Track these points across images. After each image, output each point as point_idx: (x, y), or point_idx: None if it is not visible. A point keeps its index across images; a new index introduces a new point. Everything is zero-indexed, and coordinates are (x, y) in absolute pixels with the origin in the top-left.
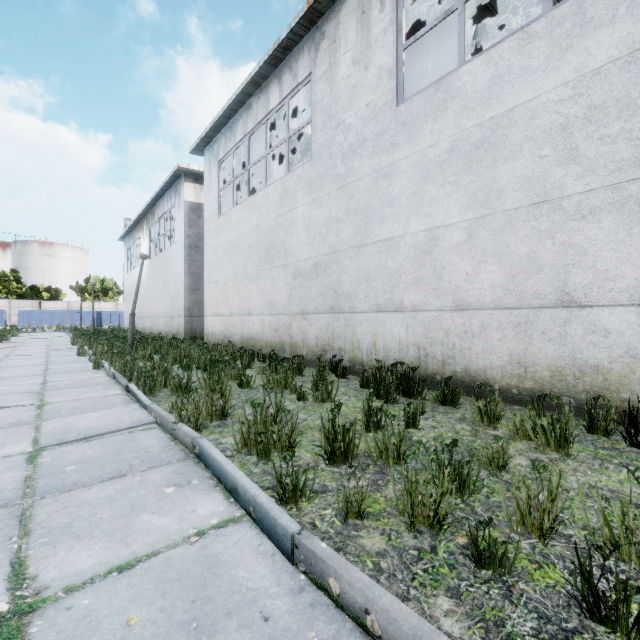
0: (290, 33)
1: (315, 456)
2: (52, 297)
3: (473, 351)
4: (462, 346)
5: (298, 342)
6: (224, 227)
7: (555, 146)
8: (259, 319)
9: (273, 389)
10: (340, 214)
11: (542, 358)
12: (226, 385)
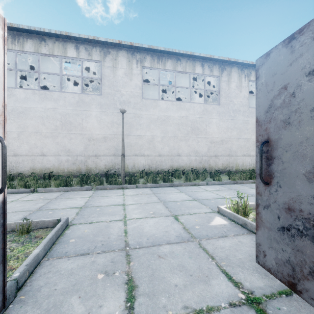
0: None
1: None
2: None
3: (20, 167)
4: (16, 166)
5: None
6: None
7: (40, 120)
8: None
9: None
10: None
11: (38, 167)
12: None
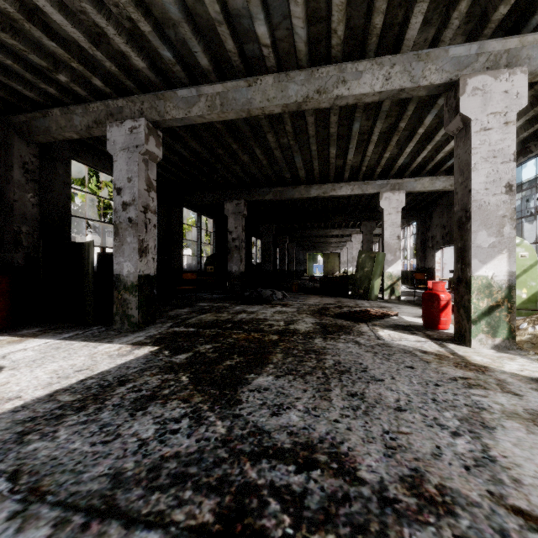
0: (535, 178)
1: None
2: None
3: None
4: None
5: None
6: None
7: None
8: None
9: None
10: None
11: None
12: None
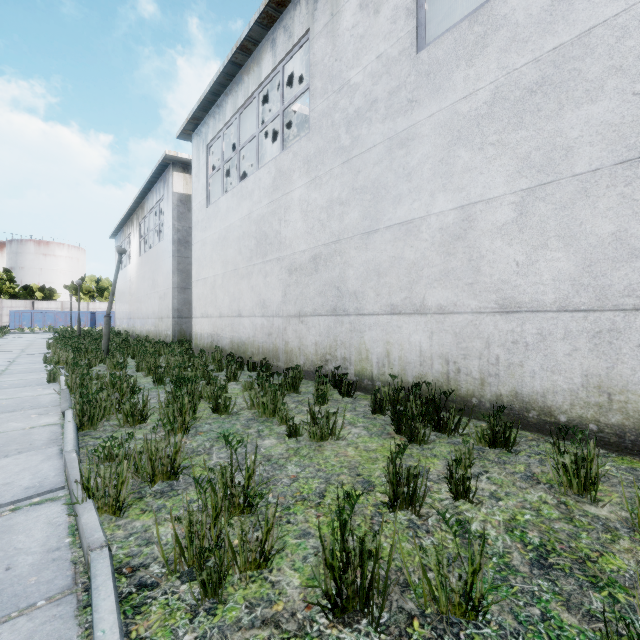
0: None
1: (307, 584)
2: (46, 297)
3: (526, 368)
4: (510, 361)
5: (294, 349)
6: (213, 218)
7: None
8: (250, 321)
9: (258, 416)
10: (344, 195)
11: (638, 382)
12: (195, 411)
